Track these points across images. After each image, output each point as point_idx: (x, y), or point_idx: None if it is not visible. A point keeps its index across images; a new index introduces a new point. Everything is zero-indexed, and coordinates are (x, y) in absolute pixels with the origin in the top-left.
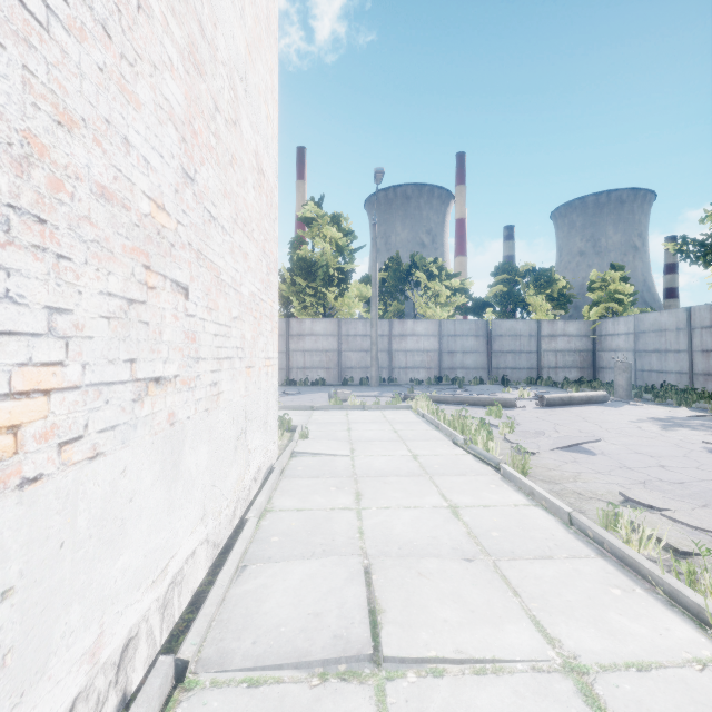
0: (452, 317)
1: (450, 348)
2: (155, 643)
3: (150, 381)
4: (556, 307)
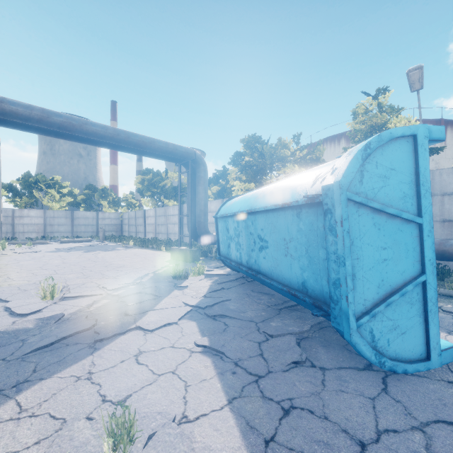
0: (64, 207)
1: (51, 223)
2: None
3: None
4: (114, 206)
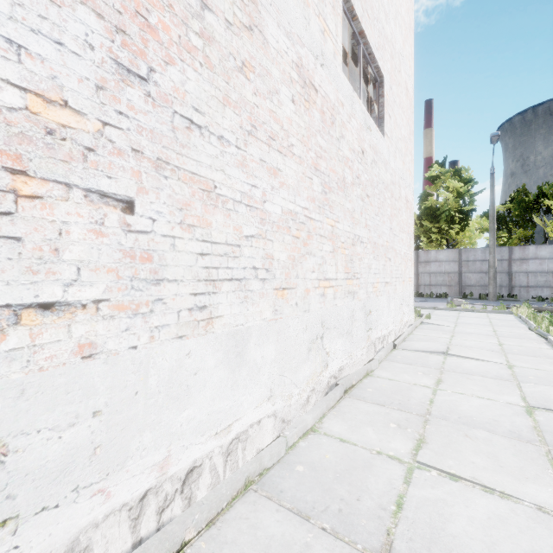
0: None
1: None
2: (386, 343)
3: (386, 282)
4: None
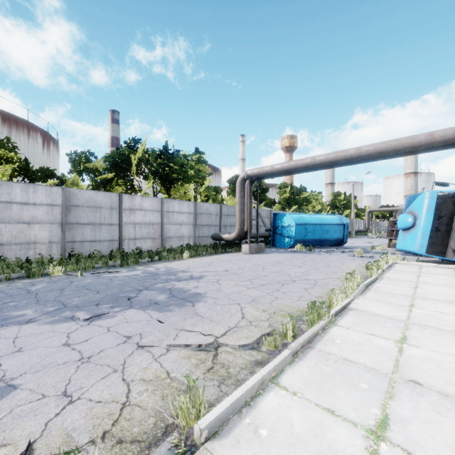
0: None
1: None
2: None
3: None
4: None
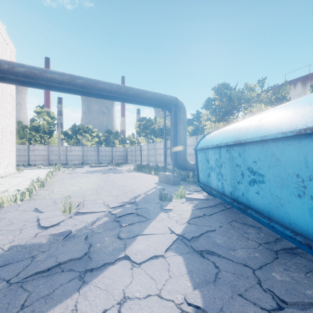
0: (94, 145)
1: (86, 154)
2: None
3: None
4: (122, 143)
